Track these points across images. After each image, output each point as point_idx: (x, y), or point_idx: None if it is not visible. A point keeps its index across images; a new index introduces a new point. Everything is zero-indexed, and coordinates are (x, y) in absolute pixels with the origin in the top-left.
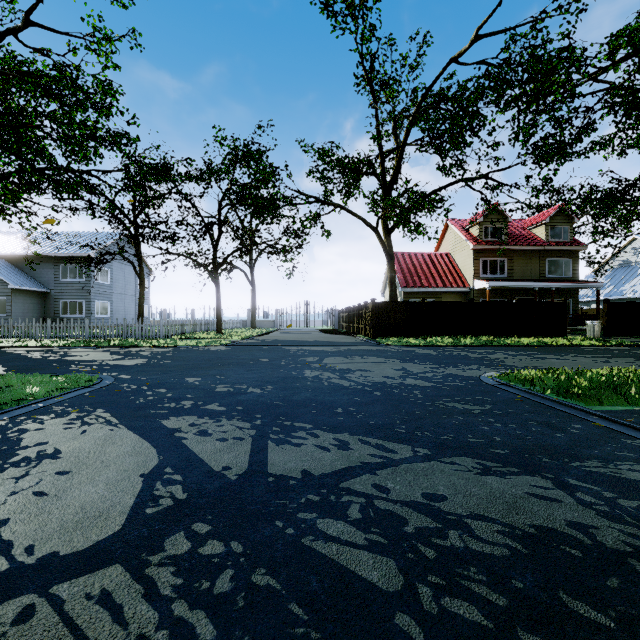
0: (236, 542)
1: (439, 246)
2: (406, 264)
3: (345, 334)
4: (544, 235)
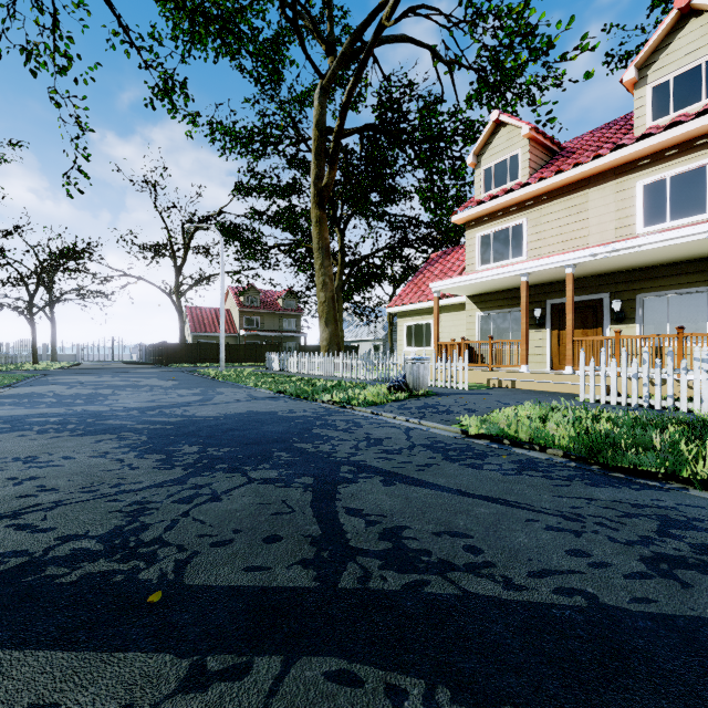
0: (117, 377)
1: (225, 302)
2: (197, 315)
3: (148, 364)
4: (282, 305)
